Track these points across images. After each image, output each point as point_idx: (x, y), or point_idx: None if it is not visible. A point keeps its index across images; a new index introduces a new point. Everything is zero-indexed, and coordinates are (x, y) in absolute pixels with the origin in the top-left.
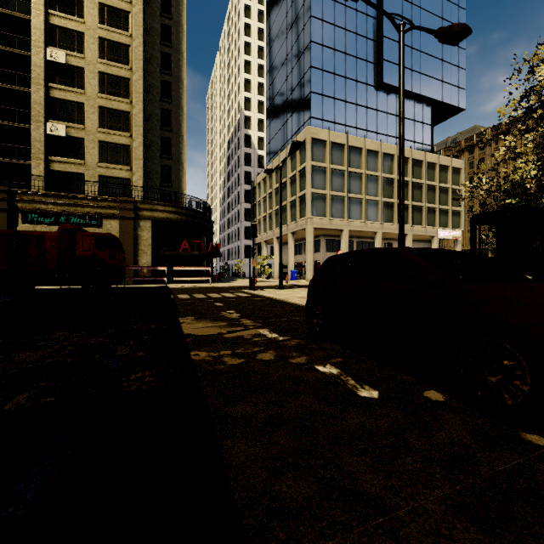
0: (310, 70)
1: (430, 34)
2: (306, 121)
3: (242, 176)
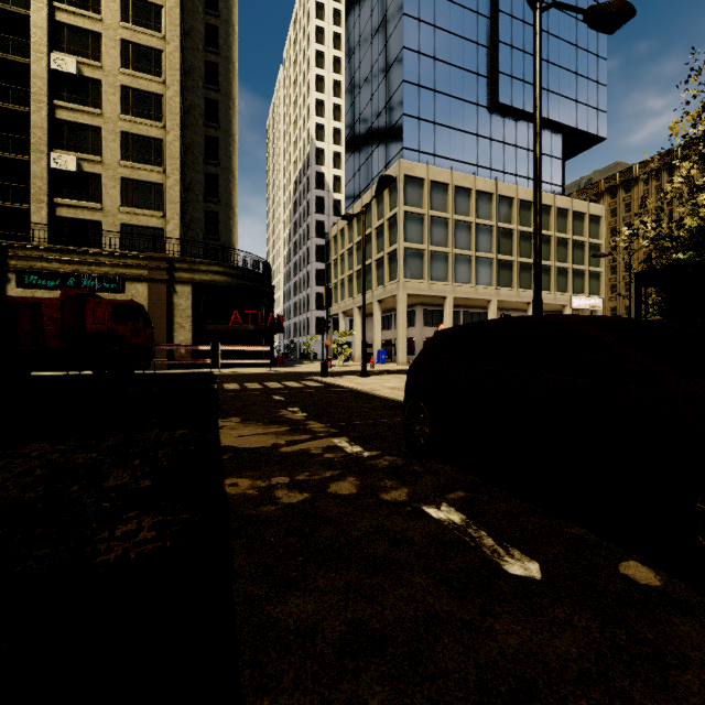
0: (403, 86)
1: (561, 39)
2: (397, 153)
3: (313, 227)
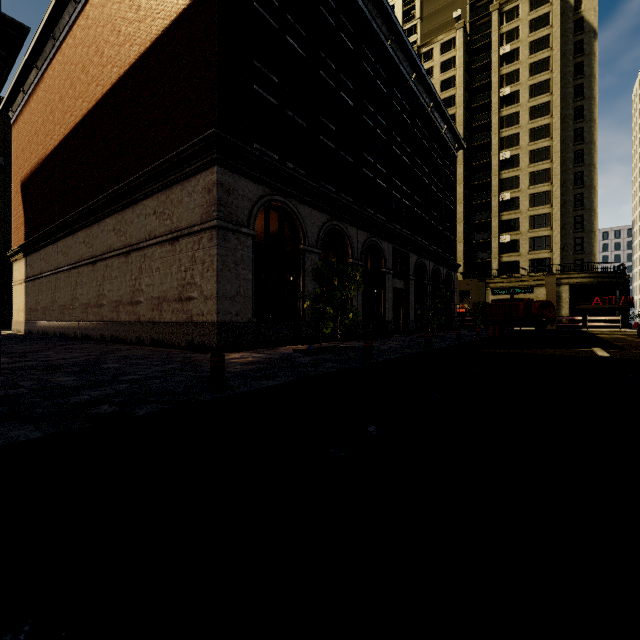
0: None
1: None
2: None
3: None
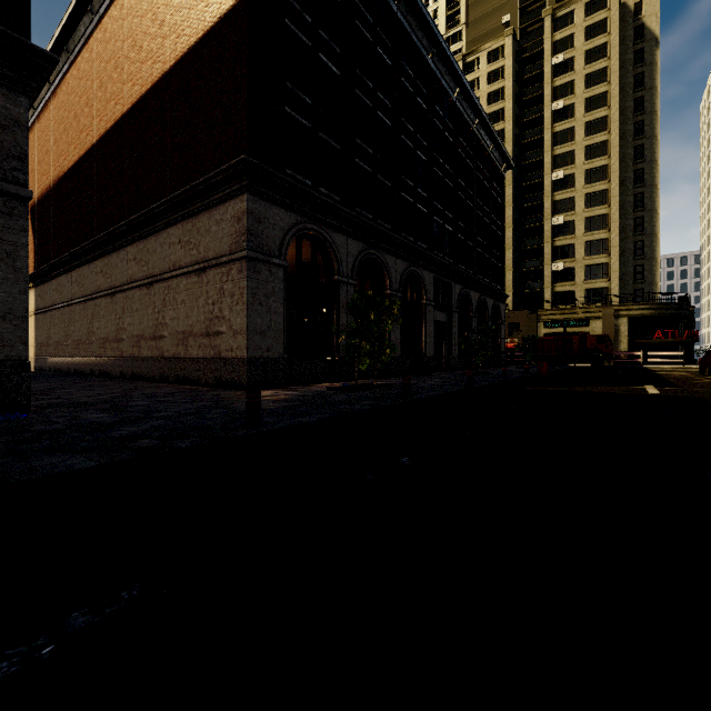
0: None
1: None
2: None
3: None
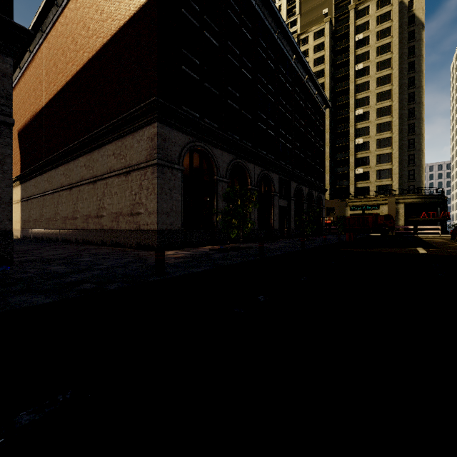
0: None
1: None
2: None
3: None
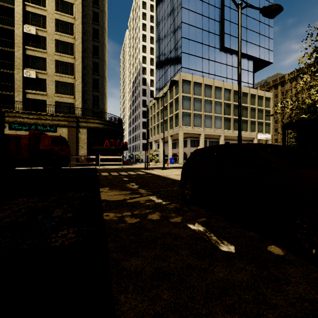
0: (181, 39)
1: (252, 18)
2: (179, 69)
3: (141, 102)
